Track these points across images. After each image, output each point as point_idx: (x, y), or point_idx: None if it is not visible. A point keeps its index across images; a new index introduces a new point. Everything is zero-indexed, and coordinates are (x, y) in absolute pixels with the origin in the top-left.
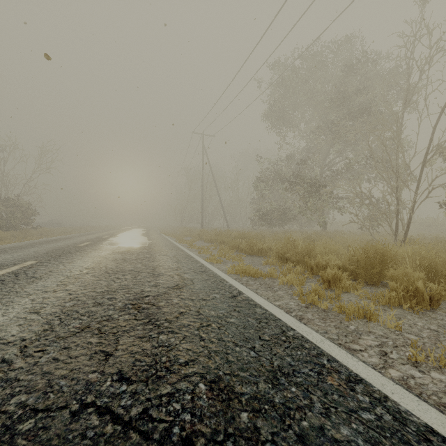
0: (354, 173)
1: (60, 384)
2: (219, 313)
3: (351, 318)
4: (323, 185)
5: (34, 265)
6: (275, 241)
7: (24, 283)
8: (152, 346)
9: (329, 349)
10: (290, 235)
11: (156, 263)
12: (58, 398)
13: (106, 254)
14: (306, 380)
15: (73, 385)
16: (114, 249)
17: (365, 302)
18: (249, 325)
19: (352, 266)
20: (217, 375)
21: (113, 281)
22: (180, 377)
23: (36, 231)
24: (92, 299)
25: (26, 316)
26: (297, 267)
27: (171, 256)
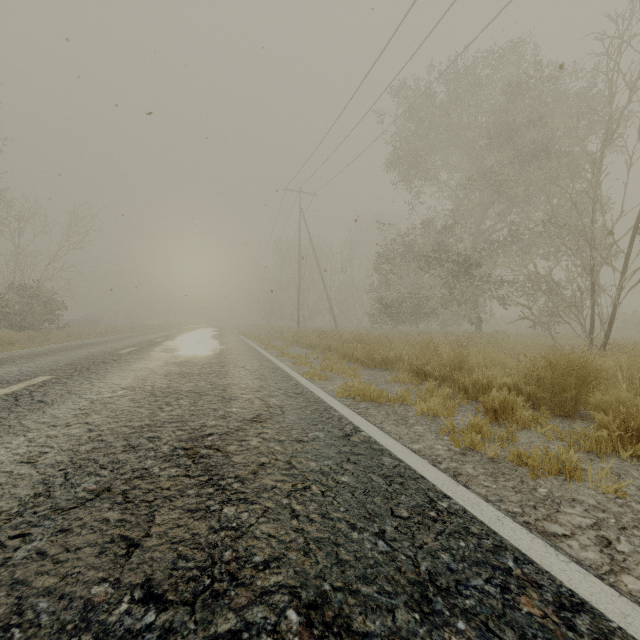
0: (523, 245)
1: (38, 607)
2: (324, 465)
3: (538, 473)
4: (477, 264)
5: (47, 383)
6: (406, 347)
7: (25, 412)
8: (209, 529)
9: (513, 536)
10: (431, 339)
11: (228, 379)
12: (26, 639)
13: (157, 366)
14: (481, 603)
15: (60, 611)
16: (169, 359)
17: (561, 449)
18: (373, 489)
19: (529, 387)
20: (319, 592)
21: (160, 409)
22: (253, 594)
23: (63, 331)
24: (123, 439)
25: (12, 468)
26: (443, 387)
27: (251, 368)
